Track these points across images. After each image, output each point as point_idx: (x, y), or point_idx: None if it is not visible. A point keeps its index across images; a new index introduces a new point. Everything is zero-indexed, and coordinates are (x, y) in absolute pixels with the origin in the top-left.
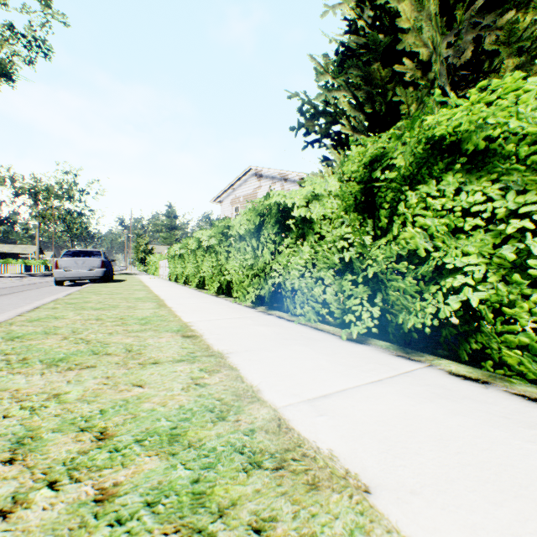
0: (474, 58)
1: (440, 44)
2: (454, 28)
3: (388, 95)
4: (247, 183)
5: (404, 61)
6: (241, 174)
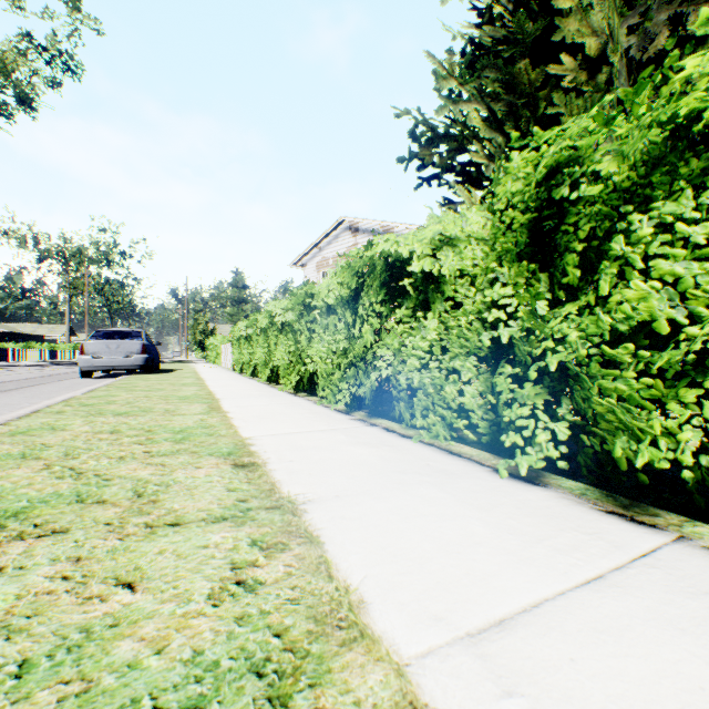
0: (664, 52)
1: (618, 29)
2: (639, 4)
3: (540, 106)
4: (339, 240)
5: (561, 59)
6: (330, 227)
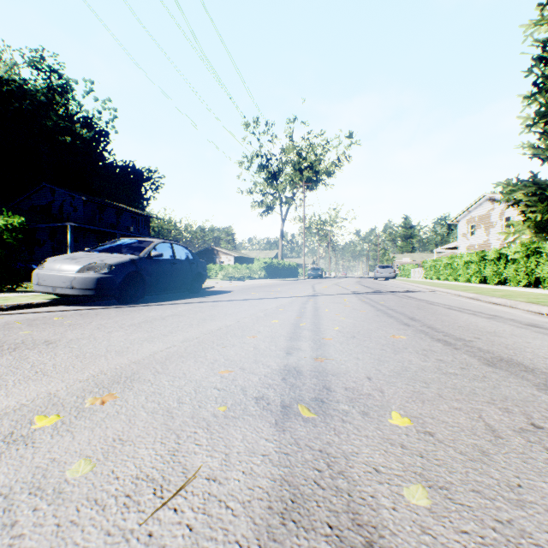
0: None
1: None
2: None
3: None
4: (481, 206)
5: None
6: (475, 200)
